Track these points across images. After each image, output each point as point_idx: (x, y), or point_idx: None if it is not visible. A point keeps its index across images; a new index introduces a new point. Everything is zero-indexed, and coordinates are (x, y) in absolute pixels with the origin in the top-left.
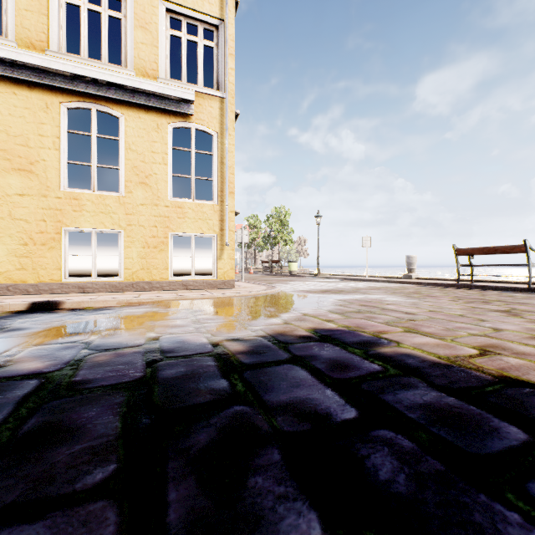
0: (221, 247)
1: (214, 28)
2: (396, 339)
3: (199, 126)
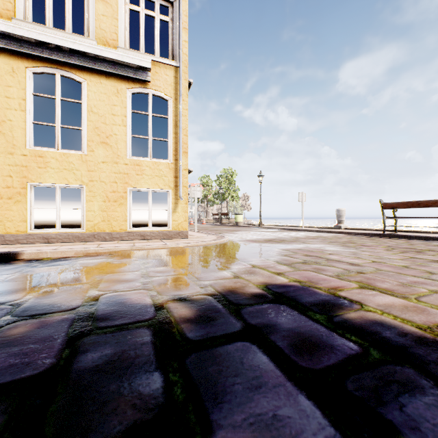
0: (176, 201)
1: (169, 4)
2: (357, 299)
3: (155, 92)
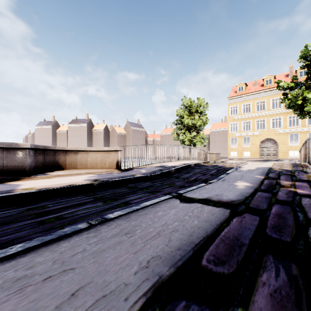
0: None
1: None
2: None
3: None
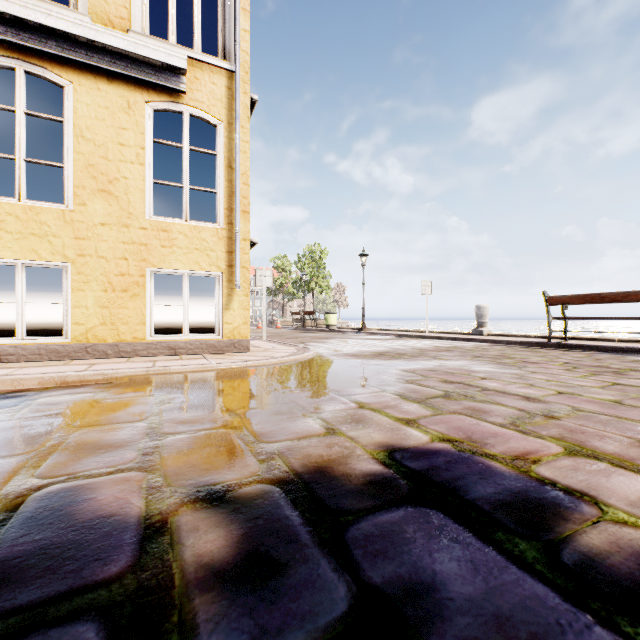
0: (230, 291)
1: None
2: (579, 485)
3: (195, 111)
